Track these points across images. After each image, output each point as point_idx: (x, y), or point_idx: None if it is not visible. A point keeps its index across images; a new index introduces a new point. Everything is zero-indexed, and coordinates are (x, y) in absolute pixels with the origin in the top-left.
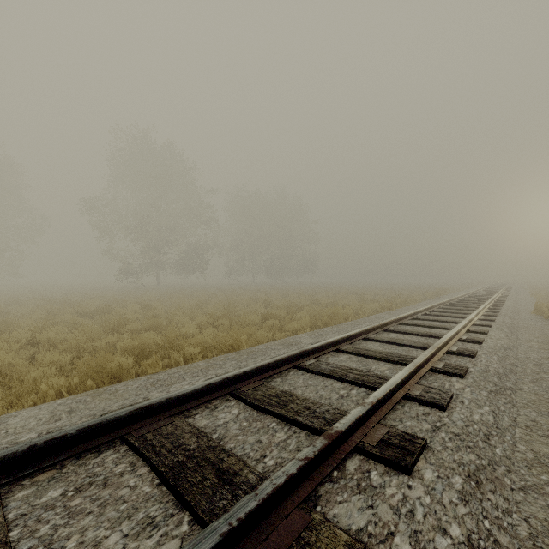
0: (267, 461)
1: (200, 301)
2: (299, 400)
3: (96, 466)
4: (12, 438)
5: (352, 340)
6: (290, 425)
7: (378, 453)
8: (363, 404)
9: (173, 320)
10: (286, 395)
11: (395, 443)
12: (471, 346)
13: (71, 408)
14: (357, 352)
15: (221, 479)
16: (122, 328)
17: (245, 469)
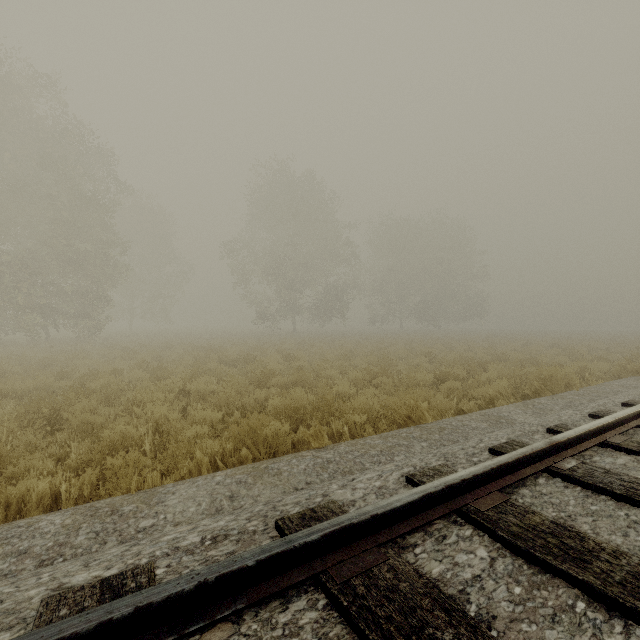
0: None
1: (346, 351)
2: (607, 552)
3: (287, 632)
4: (172, 537)
5: (623, 428)
6: (622, 617)
7: None
8: None
9: (321, 374)
10: (571, 535)
11: None
12: None
13: (232, 492)
14: None
15: None
16: (268, 381)
17: None
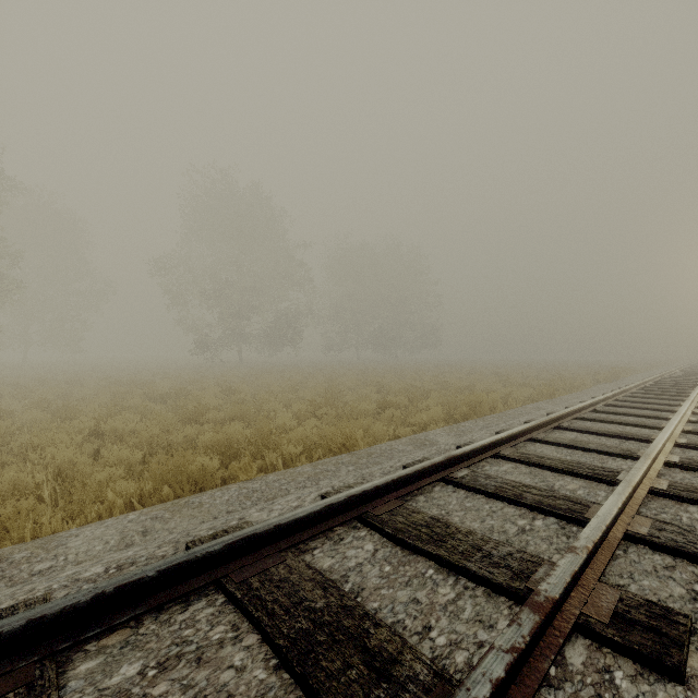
0: (434, 636)
1: (294, 383)
2: (462, 533)
3: (184, 626)
4: (72, 572)
5: (515, 442)
6: (456, 575)
7: (618, 638)
8: (573, 550)
9: (263, 407)
10: (441, 525)
11: (639, 620)
12: (697, 454)
13: (145, 528)
14: (526, 460)
15: (373, 669)
16: (201, 416)
17: (407, 653)
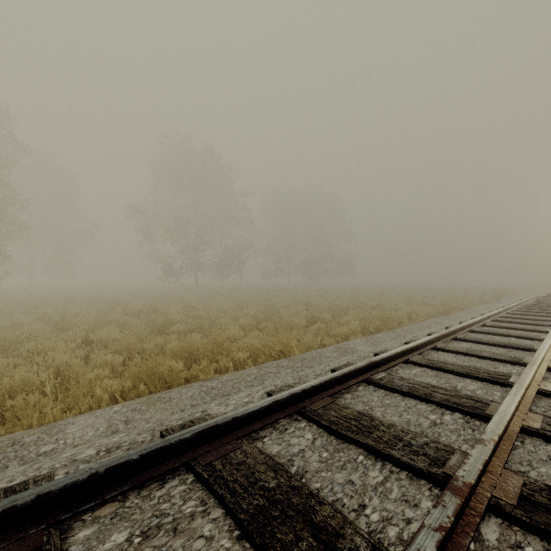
0: (368, 513)
1: (240, 302)
2: (385, 426)
3: (162, 501)
4: (71, 453)
5: (421, 350)
6: (382, 461)
7: (526, 518)
8: (482, 442)
9: (216, 321)
10: (367, 419)
11: (542, 502)
12: None
13: (127, 418)
14: (432, 365)
15: (320, 541)
16: (168, 328)
17: (348, 527)
